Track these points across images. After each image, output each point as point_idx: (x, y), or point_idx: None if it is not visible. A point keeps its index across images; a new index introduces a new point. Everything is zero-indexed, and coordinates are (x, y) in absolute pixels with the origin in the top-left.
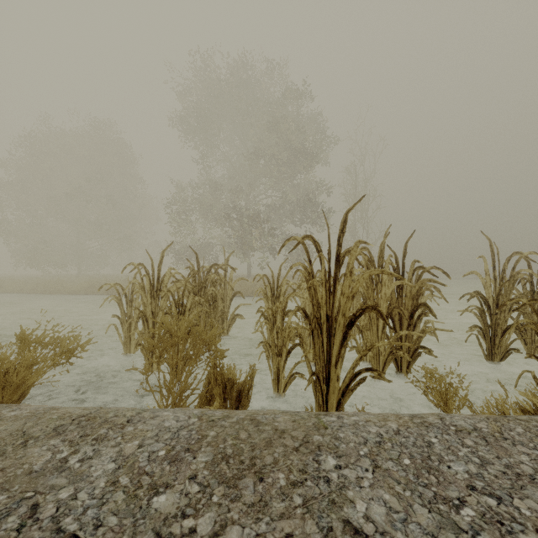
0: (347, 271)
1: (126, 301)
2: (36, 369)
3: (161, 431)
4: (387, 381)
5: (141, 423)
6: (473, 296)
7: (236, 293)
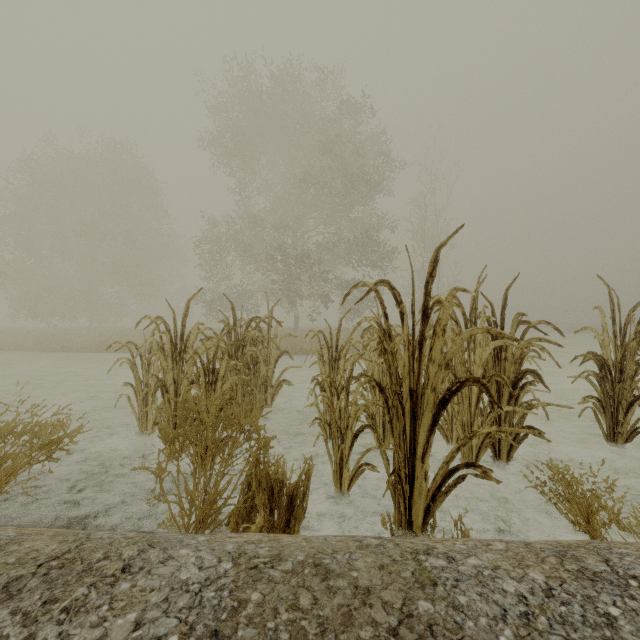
0: (439, 328)
1: (142, 364)
2: (2, 471)
3: (174, 591)
4: (496, 481)
5: (144, 573)
6: (589, 358)
7: (283, 353)
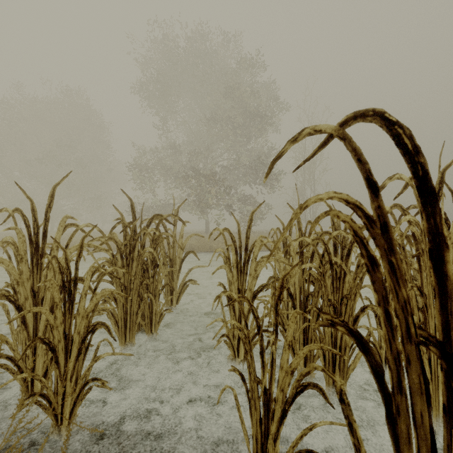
0: None
1: None
2: None
3: None
4: None
5: None
6: None
7: (188, 253)
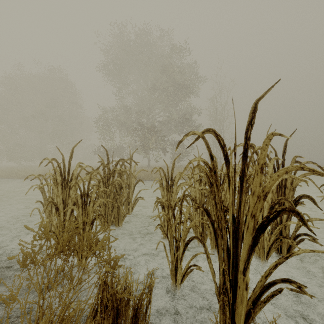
0: (257, 166)
1: (48, 189)
2: None
3: None
4: (310, 296)
5: None
6: None
7: (138, 181)
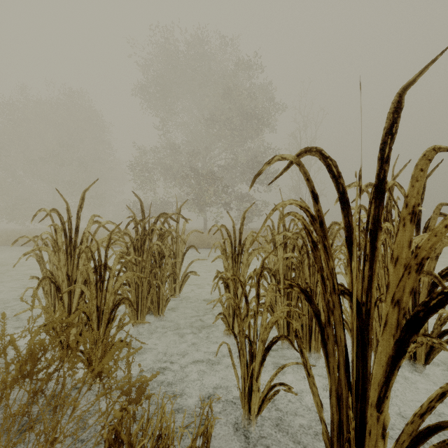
0: (404, 210)
1: (49, 258)
2: None
3: None
4: None
5: None
6: None
7: (190, 247)
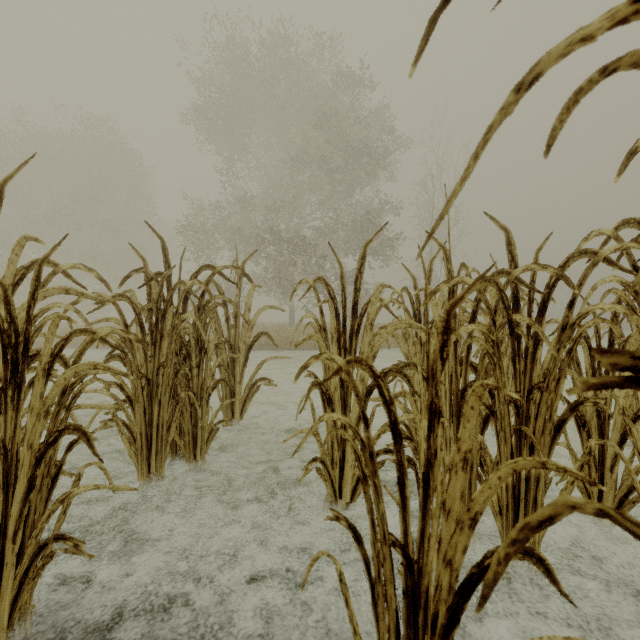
0: None
1: None
2: None
3: None
4: None
5: None
6: None
7: (260, 336)
